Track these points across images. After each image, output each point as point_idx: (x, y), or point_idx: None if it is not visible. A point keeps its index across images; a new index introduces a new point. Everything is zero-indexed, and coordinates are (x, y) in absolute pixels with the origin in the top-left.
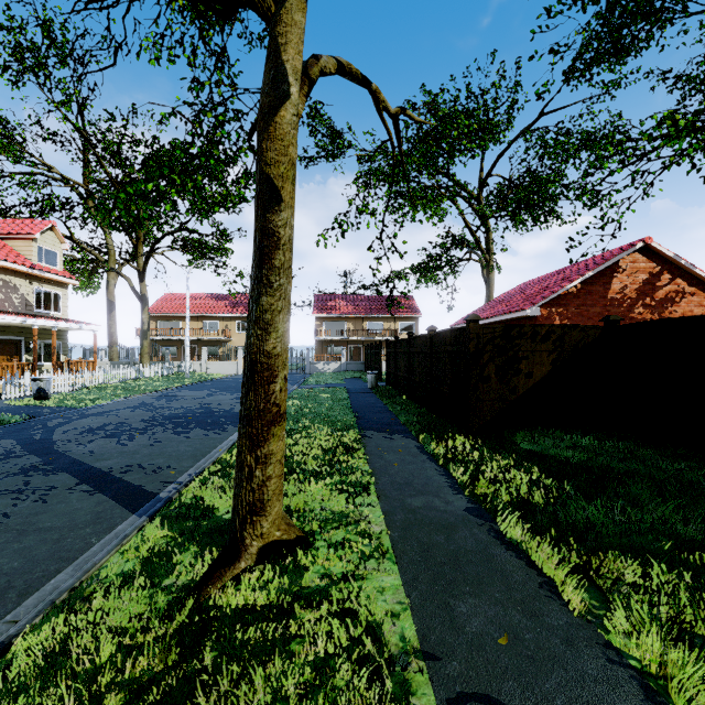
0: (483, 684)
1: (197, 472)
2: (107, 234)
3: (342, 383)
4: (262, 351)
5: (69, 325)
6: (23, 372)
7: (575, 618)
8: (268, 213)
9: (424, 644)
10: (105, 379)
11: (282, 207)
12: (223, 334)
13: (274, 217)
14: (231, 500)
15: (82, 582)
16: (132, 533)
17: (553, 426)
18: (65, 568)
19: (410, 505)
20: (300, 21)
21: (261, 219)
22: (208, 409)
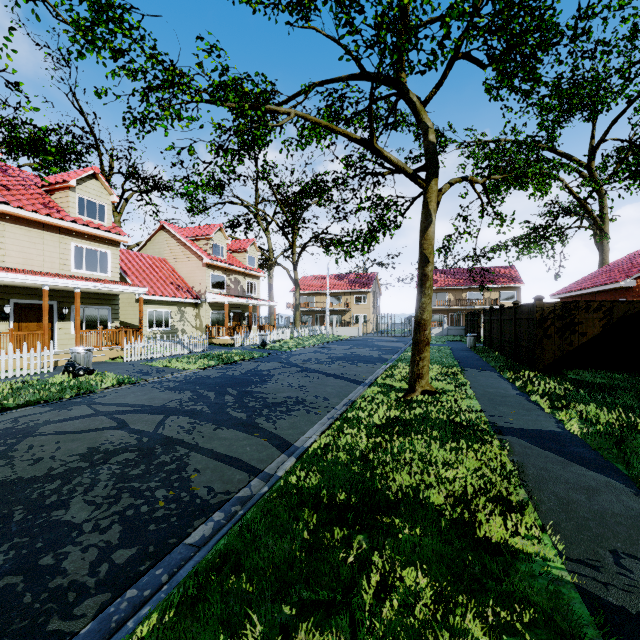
0: (501, 415)
1: (376, 376)
2: (268, 237)
3: (444, 344)
4: (422, 319)
5: (264, 303)
6: (246, 331)
7: (545, 413)
8: (424, 267)
9: (484, 410)
10: (282, 337)
11: (429, 264)
12: (345, 305)
13: (427, 269)
14: (400, 384)
15: (360, 395)
16: (366, 388)
17: (603, 369)
18: (351, 393)
19: (487, 390)
20: (435, 189)
21: (421, 270)
22: (357, 355)
